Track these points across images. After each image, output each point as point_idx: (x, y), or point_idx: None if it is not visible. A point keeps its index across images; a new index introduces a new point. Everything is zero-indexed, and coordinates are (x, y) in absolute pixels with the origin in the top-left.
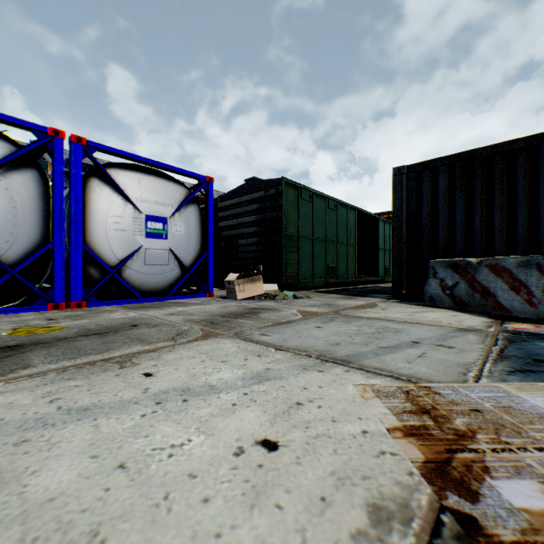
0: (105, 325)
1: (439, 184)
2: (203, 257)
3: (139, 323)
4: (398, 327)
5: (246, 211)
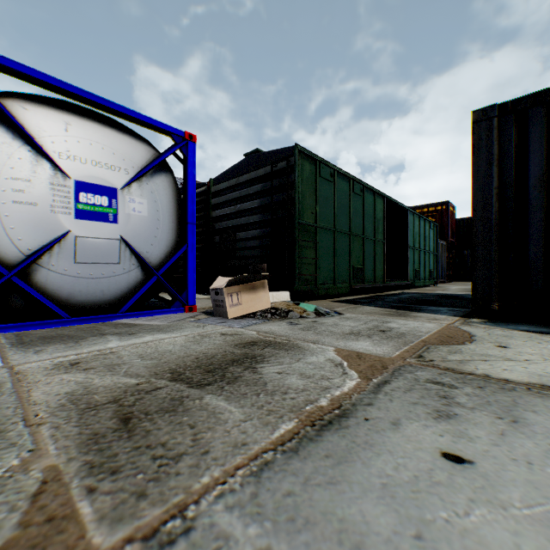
0: None
1: None
2: (179, 253)
3: None
4: None
5: (247, 194)
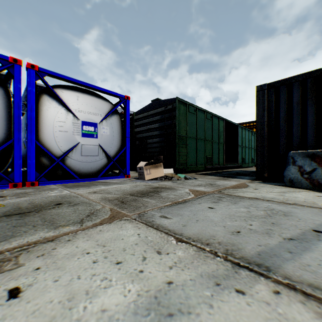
0: (37, 203)
1: (294, 95)
2: (122, 151)
3: (64, 201)
4: (282, 209)
5: (152, 120)
